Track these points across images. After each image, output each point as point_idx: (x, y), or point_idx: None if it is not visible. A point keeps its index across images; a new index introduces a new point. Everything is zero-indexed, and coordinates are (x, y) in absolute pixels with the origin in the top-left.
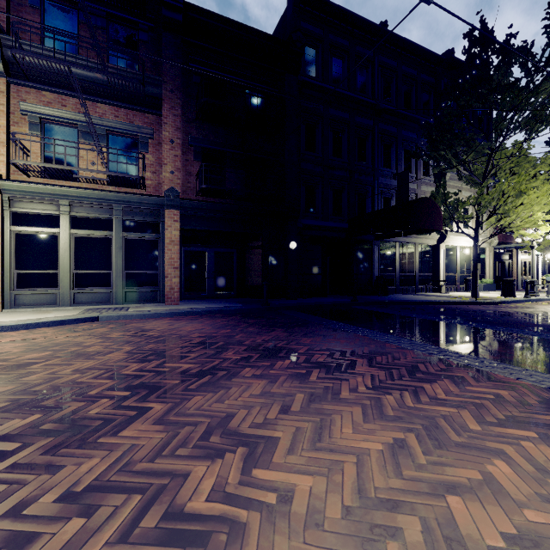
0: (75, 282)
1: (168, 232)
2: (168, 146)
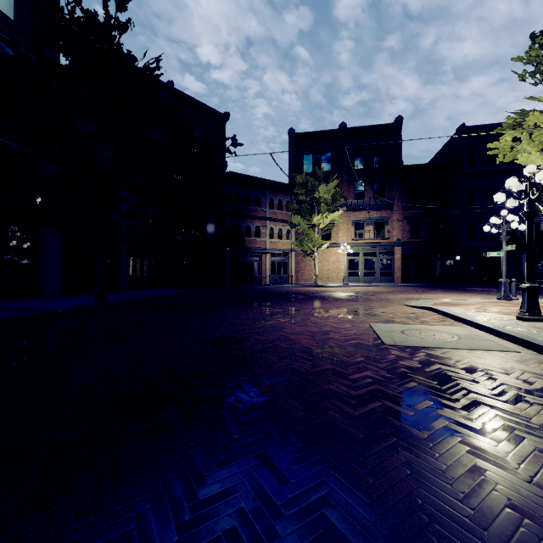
0: (363, 275)
1: (396, 255)
2: (396, 222)
